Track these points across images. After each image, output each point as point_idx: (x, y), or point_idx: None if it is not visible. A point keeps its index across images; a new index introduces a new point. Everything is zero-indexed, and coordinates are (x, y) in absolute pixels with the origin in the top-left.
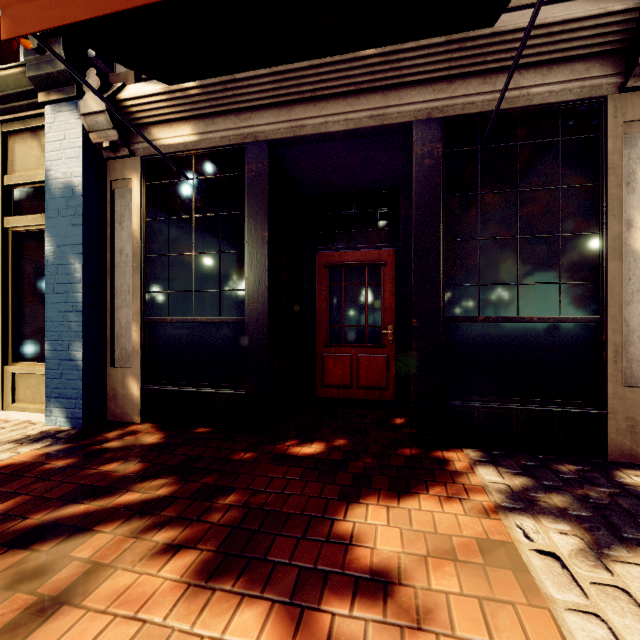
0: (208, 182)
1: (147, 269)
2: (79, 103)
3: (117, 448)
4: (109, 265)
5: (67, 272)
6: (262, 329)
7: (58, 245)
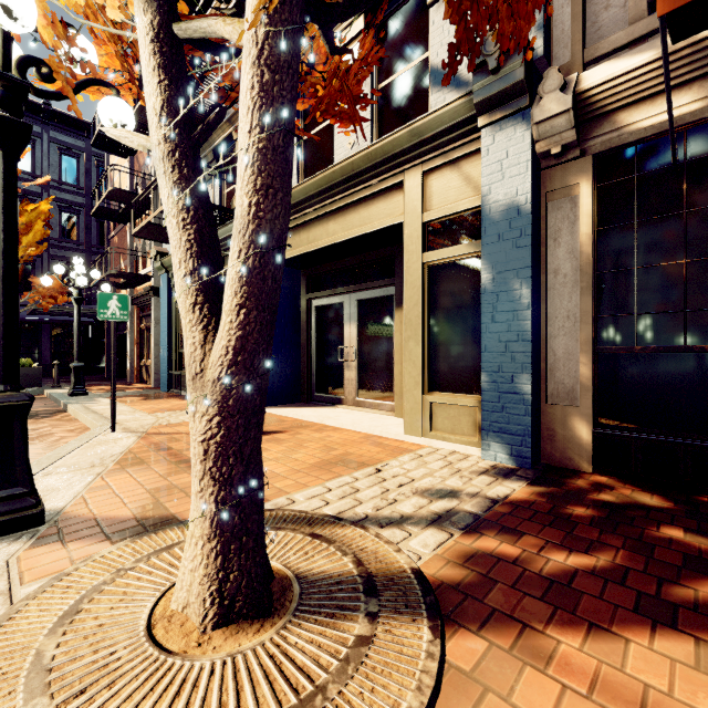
0: None
1: (598, 289)
2: (532, 112)
3: (621, 504)
4: (543, 288)
5: (510, 299)
6: None
7: (498, 271)
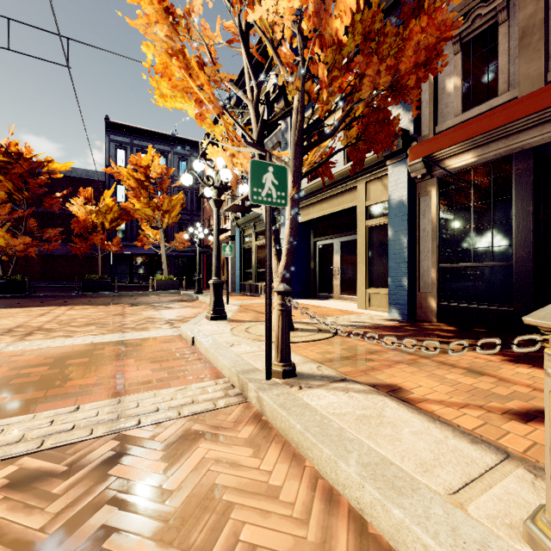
0: (482, 182)
1: (440, 238)
2: (407, 161)
3: (433, 328)
4: (417, 238)
5: (399, 244)
6: (527, 269)
7: (395, 231)
